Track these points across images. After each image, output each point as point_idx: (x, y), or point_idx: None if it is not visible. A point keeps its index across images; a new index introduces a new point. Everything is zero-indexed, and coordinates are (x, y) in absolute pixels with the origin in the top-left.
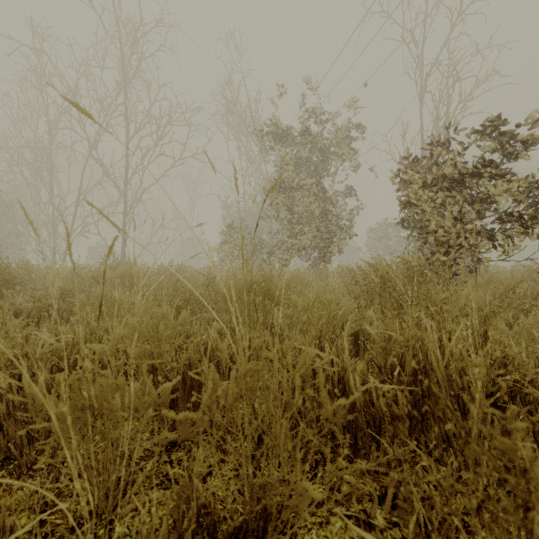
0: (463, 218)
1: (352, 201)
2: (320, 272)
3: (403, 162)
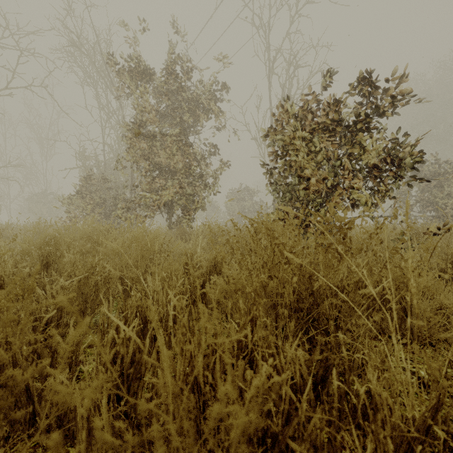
0: (337, 172)
1: (212, 170)
2: (182, 230)
3: (258, 132)
